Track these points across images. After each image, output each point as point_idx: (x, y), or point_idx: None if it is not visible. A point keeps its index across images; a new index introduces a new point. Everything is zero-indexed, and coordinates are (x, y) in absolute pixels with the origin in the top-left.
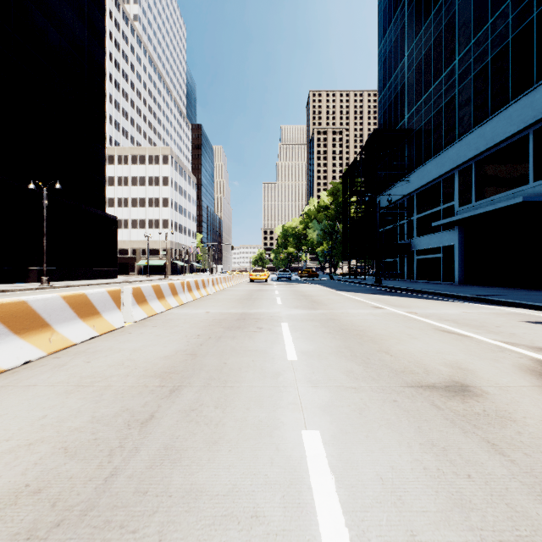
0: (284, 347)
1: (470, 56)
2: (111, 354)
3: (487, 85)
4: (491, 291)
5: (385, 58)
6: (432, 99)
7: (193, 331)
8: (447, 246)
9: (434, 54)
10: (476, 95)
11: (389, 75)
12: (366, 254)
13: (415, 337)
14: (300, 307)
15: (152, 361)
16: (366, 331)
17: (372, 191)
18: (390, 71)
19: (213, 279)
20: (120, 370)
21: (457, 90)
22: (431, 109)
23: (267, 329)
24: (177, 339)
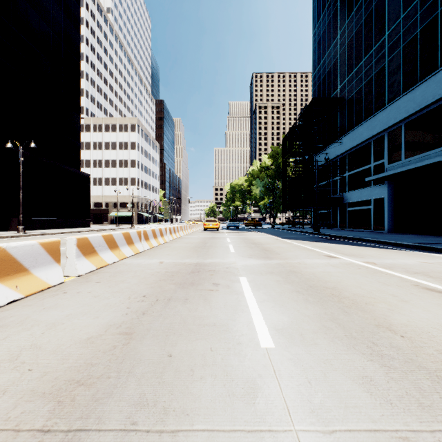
0: (251, 318)
1: (399, 30)
2: (15, 333)
3: (416, 55)
4: (426, 239)
5: (320, 39)
6: (363, 71)
7: (139, 289)
8: (377, 198)
9: (365, 31)
10: (405, 64)
11: (323, 53)
12: (304, 206)
13: (404, 299)
14: (254, 256)
15: (65, 349)
16: (339, 289)
17: (309, 152)
18: (324, 49)
19: (171, 228)
20: (2, 375)
21: (387, 61)
22: (362, 79)
23: (224, 287)
24: (116, 302)
